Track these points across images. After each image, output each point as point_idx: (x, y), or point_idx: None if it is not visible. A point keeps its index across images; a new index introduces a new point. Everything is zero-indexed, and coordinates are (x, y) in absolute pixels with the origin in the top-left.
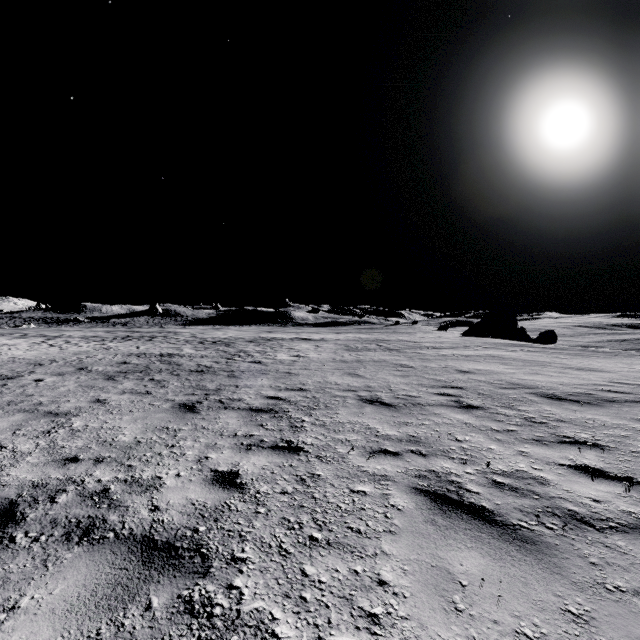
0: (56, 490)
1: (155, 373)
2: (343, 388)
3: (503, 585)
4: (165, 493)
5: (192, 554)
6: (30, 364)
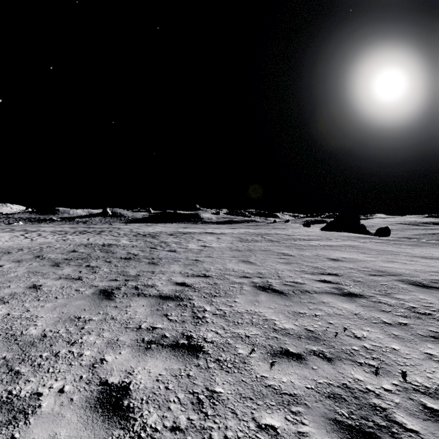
0: None
1: (93, 260)
2: (239, 274)
3: None
4: (31, 427)
5: None
6: (1, 252)
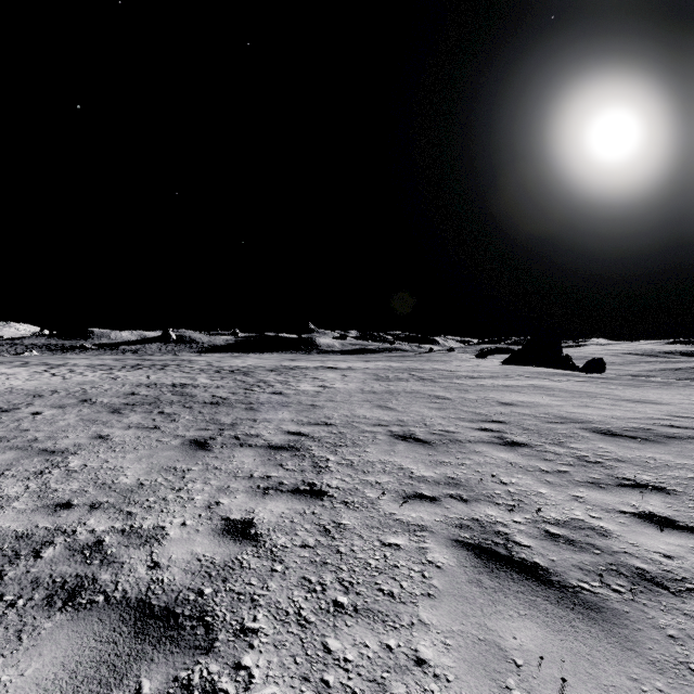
0: (42, 542)
1: (165, 405)
2: (373, 422)
3: (566, 665)
4: (167, 546)
5: (194, 623)
6: (29, 395)
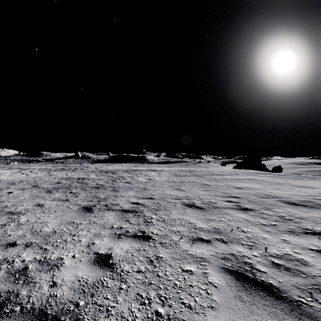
0: None
1: (73, 188)
2: (174, 197)
3: None
4: (62, 271)
5: None
6: (8, 183)
